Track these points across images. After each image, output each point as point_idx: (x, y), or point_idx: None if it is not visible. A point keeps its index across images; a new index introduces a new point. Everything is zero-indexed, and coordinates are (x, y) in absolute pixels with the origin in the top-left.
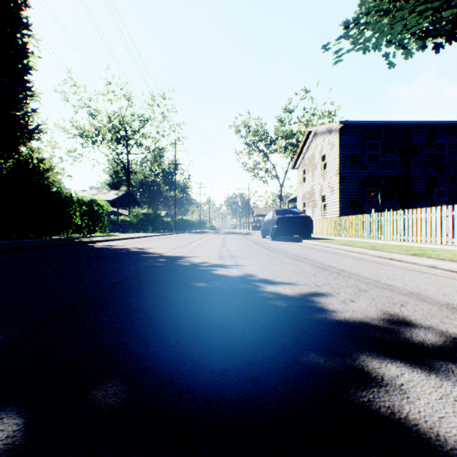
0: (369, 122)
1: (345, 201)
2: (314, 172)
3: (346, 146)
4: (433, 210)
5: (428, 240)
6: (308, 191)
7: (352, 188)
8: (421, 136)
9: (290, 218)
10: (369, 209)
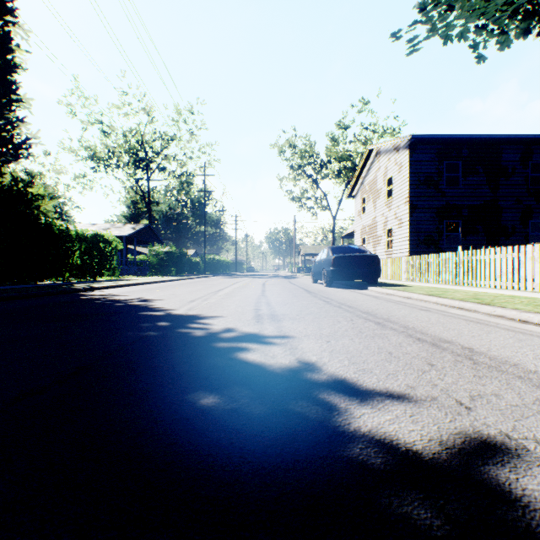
0: (448, 136)
1: (418, 235)
2: (376, 200)
3: (419, 167)
4: None
5: None
6: (369, 224)
7: (426, 219)
8: (513, 154)
9: (352, 257)
10: (447, 246)
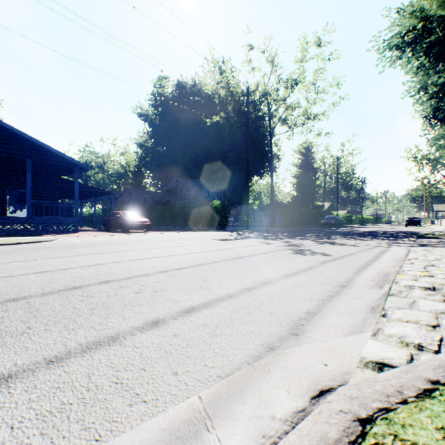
0: None
1: None
2: None
3: None
4: None
5: None
6: None
7: None
8: None
9: (410, 220)
10: None
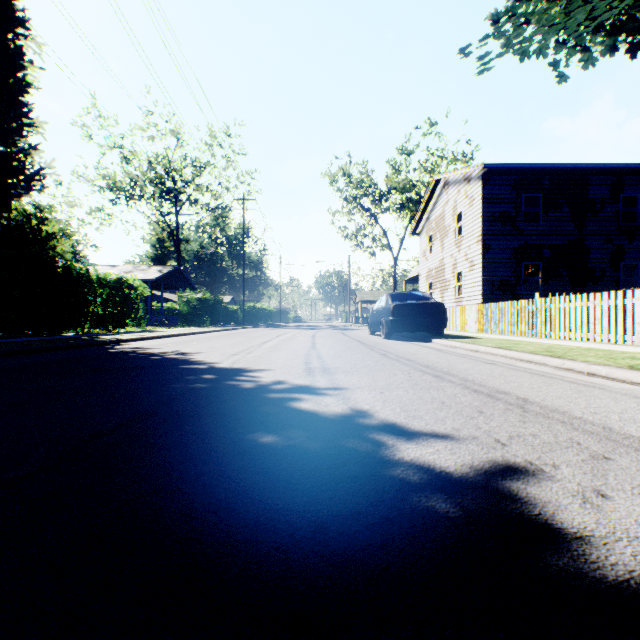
0: (526, 165)
1: (491, 280)
2: (444, 239)
3: (492, 201)
4: (636, 293)
5: (629, 339)
6: (436, 266)
7: (501, 261)
8: (602, 186)
9: (414, 305)
10: (526, 293)
